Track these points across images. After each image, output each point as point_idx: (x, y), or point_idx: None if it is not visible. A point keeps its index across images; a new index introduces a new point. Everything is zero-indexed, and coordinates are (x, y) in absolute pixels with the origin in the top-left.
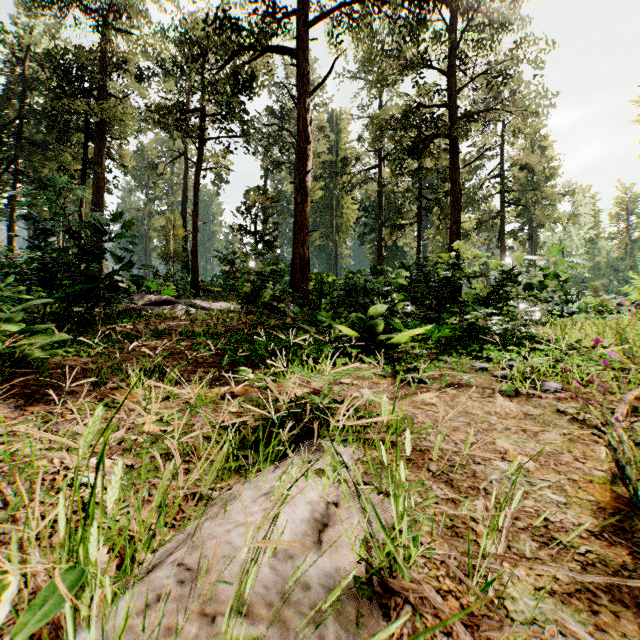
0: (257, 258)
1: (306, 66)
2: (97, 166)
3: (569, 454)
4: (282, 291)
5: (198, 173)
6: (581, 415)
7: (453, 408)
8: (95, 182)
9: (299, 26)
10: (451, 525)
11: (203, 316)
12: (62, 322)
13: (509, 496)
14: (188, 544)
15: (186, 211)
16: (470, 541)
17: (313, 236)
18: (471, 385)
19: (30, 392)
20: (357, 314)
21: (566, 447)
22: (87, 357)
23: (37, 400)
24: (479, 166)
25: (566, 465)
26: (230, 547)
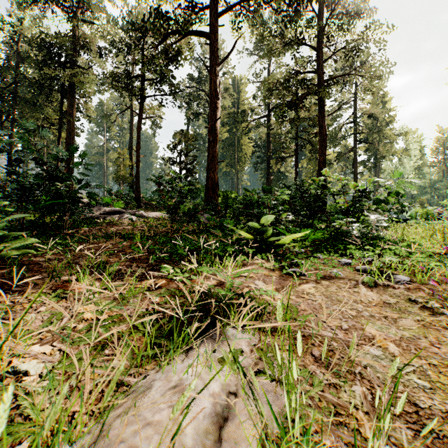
0: (181, 181)
1: (216, 44)
2: (69, 116)
3: (425, 339)
4: (197, 205)
5: (140, 121)
6: (429, 304)
7: (327, 297)
8: (68, 127)
9: (211, 16)
10: (335, 412)
11: (142, 222)
12: (39, 227)
13: (381, 381)
14: (97, 447)
15: (131, 148)
16: (353, 429)
17: (221, 165)
18: (339, 277)
19: (2, 284)
20: (252, 222)
21: (421, 333)
22: (52, 254)
23: (6, 291)
24: (339, 115)
25: (424, 350)
26: (139, 443)
